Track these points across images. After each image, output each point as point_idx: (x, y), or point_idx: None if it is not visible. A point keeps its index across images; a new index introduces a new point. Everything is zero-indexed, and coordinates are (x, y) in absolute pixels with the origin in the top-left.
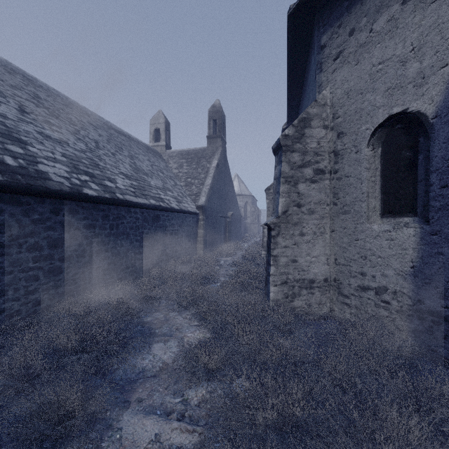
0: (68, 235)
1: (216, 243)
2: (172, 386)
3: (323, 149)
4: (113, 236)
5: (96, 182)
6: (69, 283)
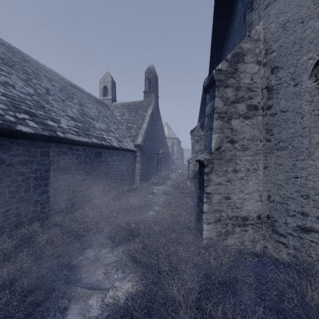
0: None
1: (150, 174)
2: None
3: (256, 85)
4: (53, 171)
5: (36, 121)
6: None
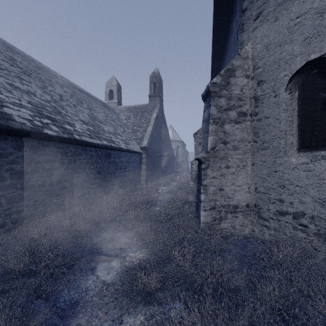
0: (30, 168)
1: (155, 176)
2: (112, 311)
3: (245, 95)
4: (71, 169)
5: (57, 125)
6: (30, 208)
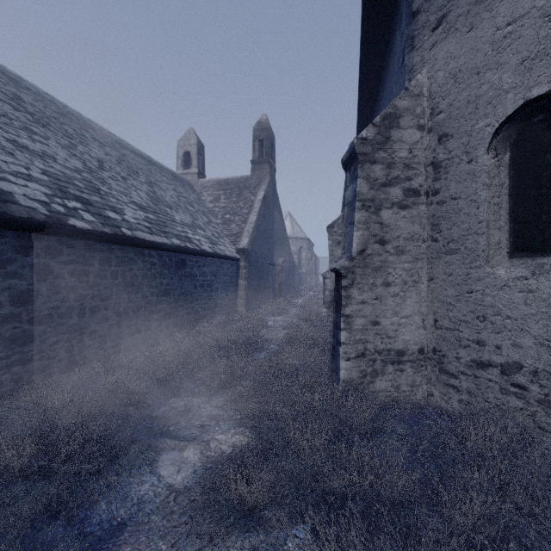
0: (44, 285)
1: (262, 298)
2: (184, 541)
3: (416, 160)
4: (116, 288)
5: (92, 212)
6: (45, 355)
